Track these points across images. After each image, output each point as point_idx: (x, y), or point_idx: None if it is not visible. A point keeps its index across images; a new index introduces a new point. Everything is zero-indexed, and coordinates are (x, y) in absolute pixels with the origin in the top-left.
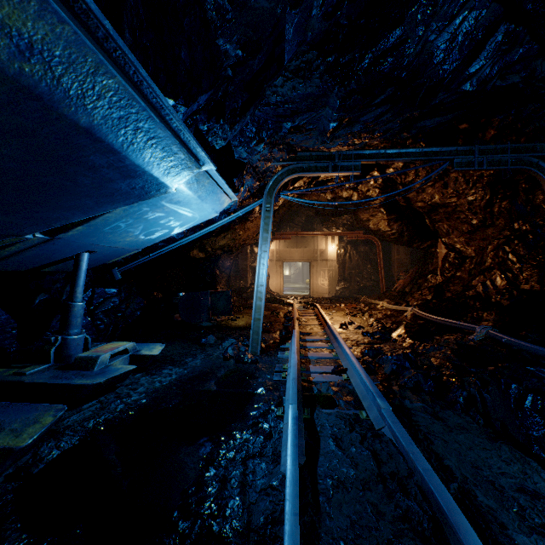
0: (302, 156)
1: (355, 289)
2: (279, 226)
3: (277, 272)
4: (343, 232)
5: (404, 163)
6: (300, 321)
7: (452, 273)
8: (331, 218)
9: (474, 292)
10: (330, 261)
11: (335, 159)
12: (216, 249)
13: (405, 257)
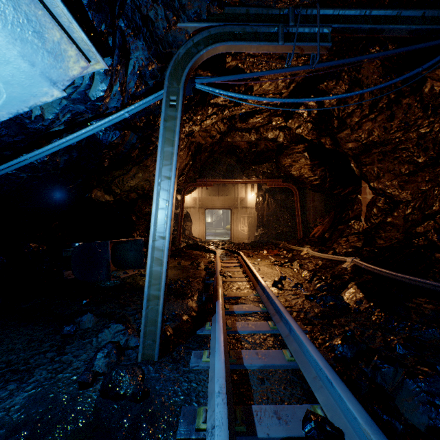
0: (233, 14)
1: (273, 234)
2: (201, 174)
3: (199, 218)
4: (263, 179)
5: (349, 86)
6: (223, 276)
7: (381, 219)
8: (252, 166)
9: (426, 240)
10: (250, 208)
11: (289, 21)
12: (129, 192)
13: (320, 205)
